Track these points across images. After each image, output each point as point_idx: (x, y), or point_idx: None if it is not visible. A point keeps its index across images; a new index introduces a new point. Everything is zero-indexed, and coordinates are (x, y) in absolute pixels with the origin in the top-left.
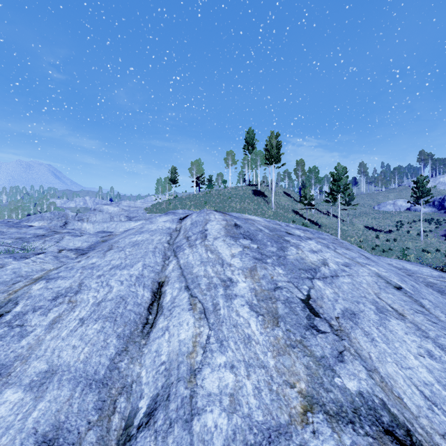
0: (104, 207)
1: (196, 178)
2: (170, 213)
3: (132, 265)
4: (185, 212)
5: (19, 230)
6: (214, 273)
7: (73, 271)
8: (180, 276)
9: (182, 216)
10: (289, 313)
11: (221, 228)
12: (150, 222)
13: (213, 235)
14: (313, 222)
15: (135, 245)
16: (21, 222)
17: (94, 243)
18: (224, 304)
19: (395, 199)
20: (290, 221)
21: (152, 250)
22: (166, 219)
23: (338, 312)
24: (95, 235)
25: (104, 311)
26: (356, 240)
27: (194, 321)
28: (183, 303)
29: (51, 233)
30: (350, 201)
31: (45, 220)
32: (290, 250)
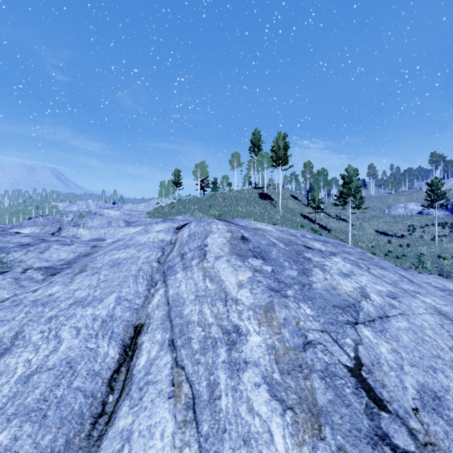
0: (104, 211)
1: (201, 180)
2: (168, 220)
3: (101, 298)
4: (185, 218)
5: (3, 238)
6: (214, 317)
7: (17, 309)
8: (166, 318)
9: (181, 223)
10: (335, 401)
11: (224, 242)
12: (145, 231)
13: (214, 253)
14: (322, 227)
15: (115, 265)
16: (13, 228)
17: (75, 257)
18: (226, 385)
19: (406, 202)
20: (299, 226)
21: (135, 274)
22: (163, 226)
23: (412, 396)
24: (85, 243)
25: (31, 397)
26: (367, 246)
27: (174, 430)
28: (162, 378)
29: (37, 242)
30: (360, 204)
31: (38, 226)
32: (315, 274)
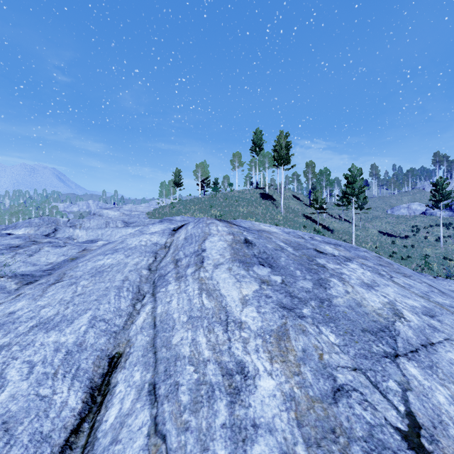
0: (104, 211)
1: (202, 180)
2: (165, 220)
3: (72, 318)
4: (184, 219)
5: None
6: (211, 349)
7: None
8: (149, 348)
9: (179, 224)
10: None
11: (225, 246)
12: (140, 232)
13: (213, 260)
14: (324, 227)
15: (97, 274)
16: (8, 229)
17: (60, 262)
18: None
19: (409, 203)
20: (301, 227)
21: (118, 285)
22: (159, 228)
23: None
24: (78, 245)
25: None
26: (371, 247)
27: None
28: (133, 453)
29: (28, 244)
30: (363, 204)
31: (32, 227)
32: (333, 286)
